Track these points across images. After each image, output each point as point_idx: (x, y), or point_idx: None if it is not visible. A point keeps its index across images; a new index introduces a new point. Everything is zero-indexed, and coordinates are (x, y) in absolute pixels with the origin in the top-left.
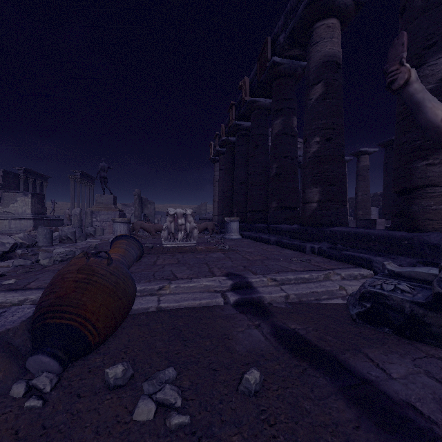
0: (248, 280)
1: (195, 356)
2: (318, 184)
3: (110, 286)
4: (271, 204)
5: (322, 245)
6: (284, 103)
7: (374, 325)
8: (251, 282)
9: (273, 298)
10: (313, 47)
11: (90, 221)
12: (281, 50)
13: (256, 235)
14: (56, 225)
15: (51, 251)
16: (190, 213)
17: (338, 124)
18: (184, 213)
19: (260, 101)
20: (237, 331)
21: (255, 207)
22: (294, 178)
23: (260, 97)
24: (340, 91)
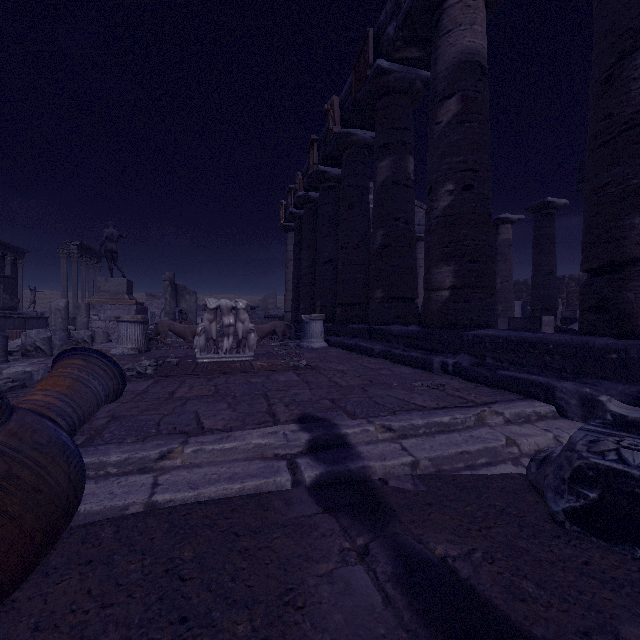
0: (340, 430)
1: None
2: (451, 259)
3: None
4: (373, 293)
5: (459, 359)
6: (395, 135)
7: (608, 539)
8: (345, 434)
9: (388, 469)
10: (442, 38)
11: (85, 320)
12: (390, 49)
13: (351, 342)
14: (37, 326)
15: (3, 370)
16: (243, 307)
17: (482, 164)
18: (234, 306)
19: (357, 133)
20: (316, 576)
21: (348, 298)
22: (410, 252)
23: (356, 128)
24: (485, 111)
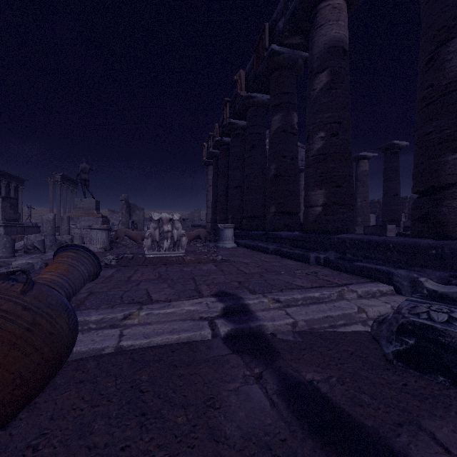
0: (244, 301)
1: (155, 455)
2: (322, 185)
3: (17, 331)
4: (269, 209)
5: (328, 255)
6: (284, 98)
7: (421, 371)
8: (247, 304)
9: (276, 327)
10: (317, 30)
11: (66, 228)
12: (280, 37)
13: (253, 244)
14: (32, 233)
15: (12, 263)
16: (177, 219)
17: (344, 118)
18: (171, 218)
19: (257, 96)
20: (228, 391)
21: (251, 213)
22: (294, 180)
23: (256, 92)
24: (347, 81)
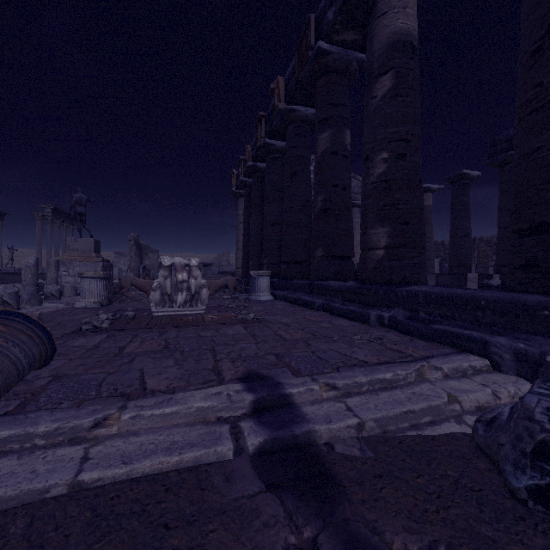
0: (284, 390)
1: None
2: (385, 221)
3: None
4: (314, 252)
5: (394, 313)
6: (334, 110)
7: None
8: (289, 394)
9: (334, 432)
10: (378, 20)
11: (54, 275)
12: (330, 32)
13: (294, 296)
14: (14, 281)
15: None
16: (196, 264)
17: (414, 134)
18: (187, 263)
19: (299, 110)
20: None
21: (292, 256)
22: (347, 216)
23: (298, 105)
24: (416, 86)
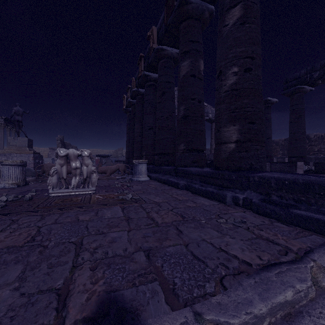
0: None
1: None
2: (236, 121)
3: None
4: (178, 147)
5: (248, 195)
6: (192, 45)
7: None
8: None
9: None
10: None
11: None
12: None
13: (164, 178)
14: None
15: None
16: (87, 155)
17: (257, 54)
18: (79, 154)
19: (167, 49)
20: None
21: (162, 150)
22: (201, 121)
23: (166, 46)
24: (258, 17)
